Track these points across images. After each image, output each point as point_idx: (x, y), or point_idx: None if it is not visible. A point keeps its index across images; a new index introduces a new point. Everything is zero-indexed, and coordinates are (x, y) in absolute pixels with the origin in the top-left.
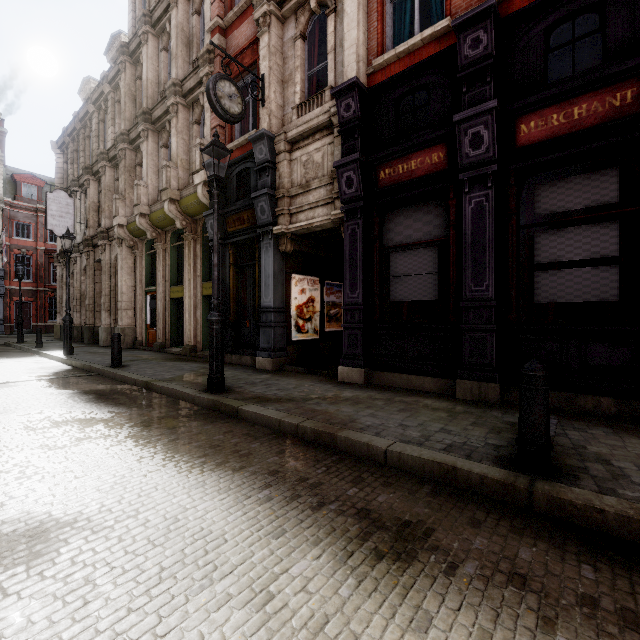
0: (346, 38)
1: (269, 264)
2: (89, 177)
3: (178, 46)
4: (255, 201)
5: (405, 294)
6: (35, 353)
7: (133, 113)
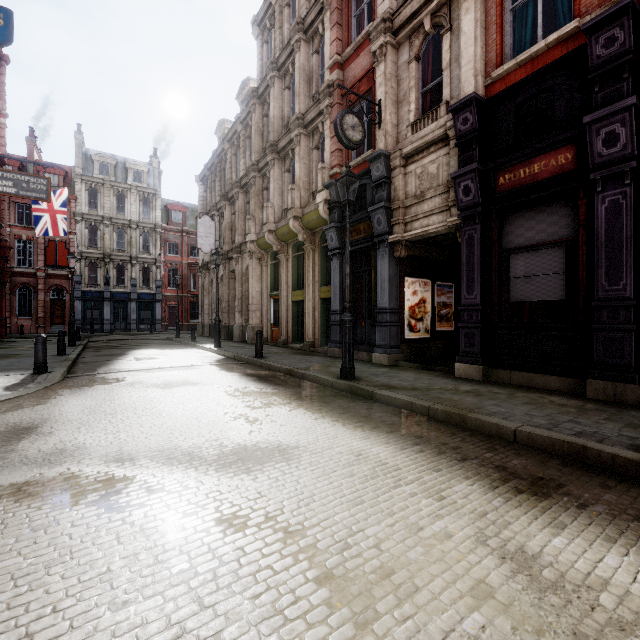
0: (463, 56)
1: (385, 269)
2: (225, 202)
3: (300, 85)
4: (372, 214)
5: (527, 294)
6: (193, 346)
7: (261, 146)
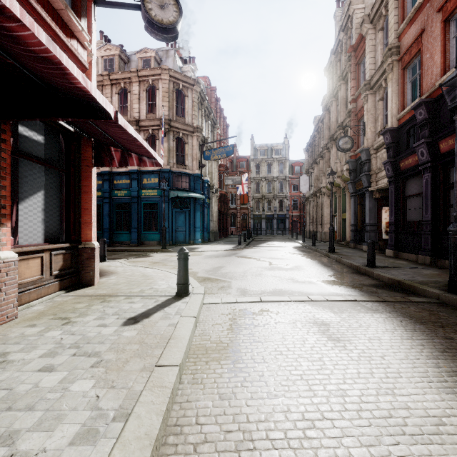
0: (388, 107)
1: (367, 204)
2: (314, 165)
3: (341, 107)
4: (361, 178)
5: (411, 217)
6: (294, 241)
7: (328, 135)
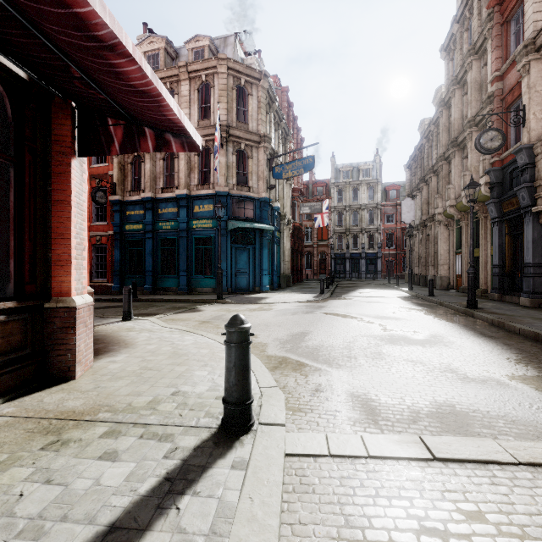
0: None
1: (529, 233)
2: (422, 184)
3: (472, 95)
4: (517, 192)
5: None
6: (395, 288)
7: (447, 140)
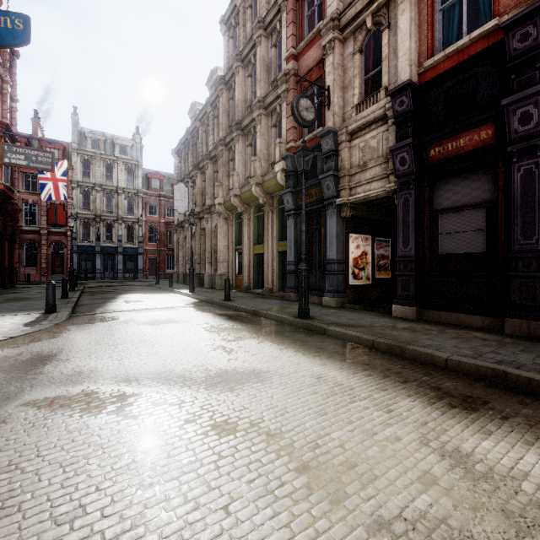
0: (399, 49)
1: (333, 227)
2: (197, 171)
3: (261, 73)
4: (322, 181)
5: (453, 248)
6: (171, 291)
7: (227, 124)
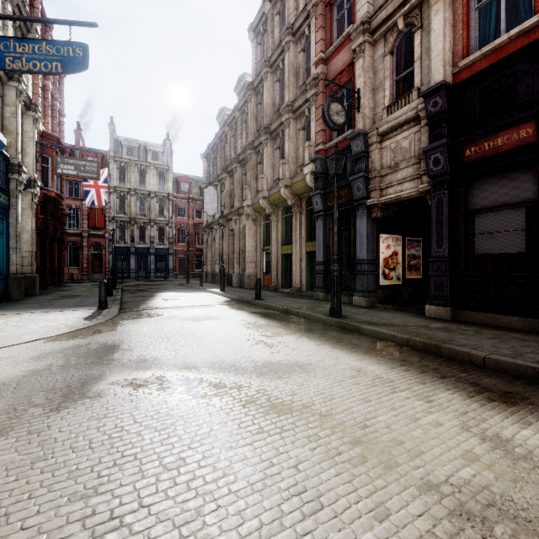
0: (433, 50)
1: (363, 228)
2: (225, 175)
3: (290, 78)
4: (352, 182)
5: (490, 248)
6: (202, 290)
7: (255, 128)
